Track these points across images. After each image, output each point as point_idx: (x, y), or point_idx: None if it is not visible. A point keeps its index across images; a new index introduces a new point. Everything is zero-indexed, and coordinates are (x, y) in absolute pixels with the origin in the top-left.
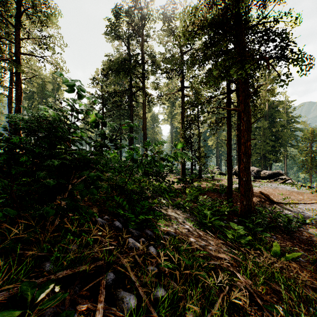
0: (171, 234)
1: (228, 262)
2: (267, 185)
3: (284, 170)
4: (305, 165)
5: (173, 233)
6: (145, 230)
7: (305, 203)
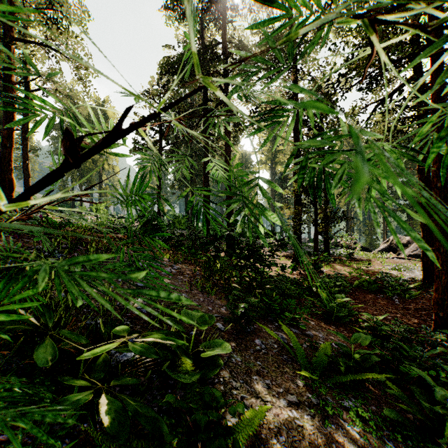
0: None
1: None
2: None
3: None
4: None
5: None
6: None
7: None
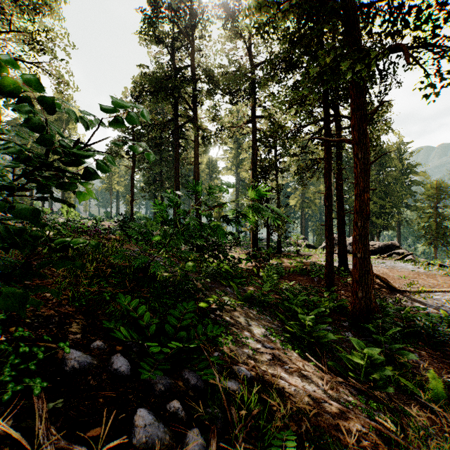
0: (240, 373)
1: (367, 439)
2: (378, 263)
3: (397, 240)
4: (427, 233)
5: (245, 369)
6: (184, 372)
7: (442, 292)
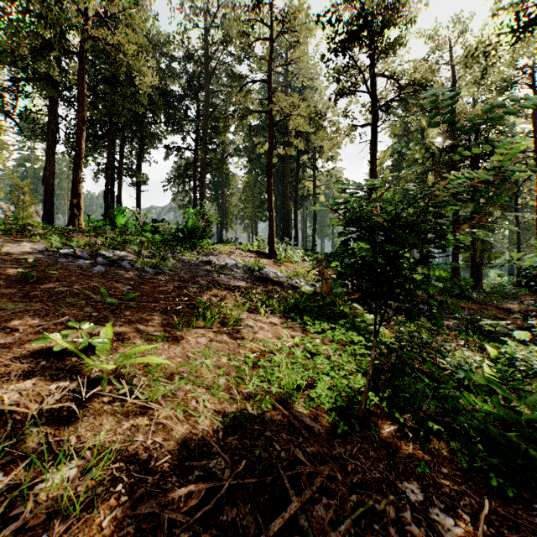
0: None
1: None
2: None
3: None
4: None
5: None
6: None
7: None
